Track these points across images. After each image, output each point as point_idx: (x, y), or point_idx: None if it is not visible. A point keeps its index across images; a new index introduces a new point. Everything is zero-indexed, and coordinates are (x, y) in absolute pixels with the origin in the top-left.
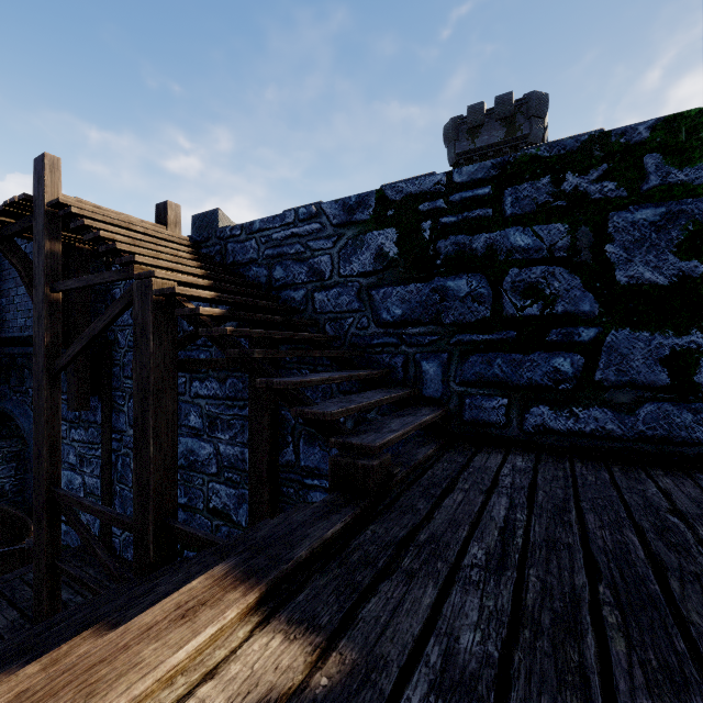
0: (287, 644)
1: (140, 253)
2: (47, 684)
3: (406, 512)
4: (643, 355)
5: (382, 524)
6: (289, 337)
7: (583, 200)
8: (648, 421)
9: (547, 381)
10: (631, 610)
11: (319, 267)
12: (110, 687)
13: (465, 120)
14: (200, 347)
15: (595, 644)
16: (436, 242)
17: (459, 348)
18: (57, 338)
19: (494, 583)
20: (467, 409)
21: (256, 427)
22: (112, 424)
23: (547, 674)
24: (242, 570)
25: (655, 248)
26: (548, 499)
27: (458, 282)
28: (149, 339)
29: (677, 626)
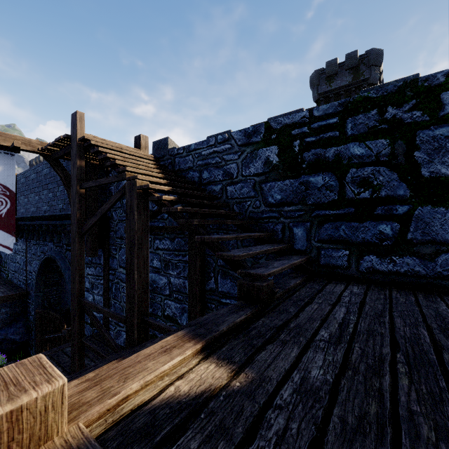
0: (218, 368)
1: (128, 165)
2: (106, 373)
3: (283, 313)
4: (440, 222)
5: (268, 318)
6: (212, 213)
7: (399, 124)
8: (444, 265)
9: (375, 240)
10: (415, 366)
11: (229, 171)
12: (135, 376)
13: (324, 71)
14: (159, 220)
15: (390, 380)
16: (302, 153)
17: (317, 219)
18: (83, 215)
19: (333, 349)
20: (322, 257)
21: (192, 267)
22: (109, 265)
23: (359, 391)
24: (192, 334)
25: (448, 153)
26: (372, 309)
27: (316, 178)
28: (134, 214)
29: (442, 375)
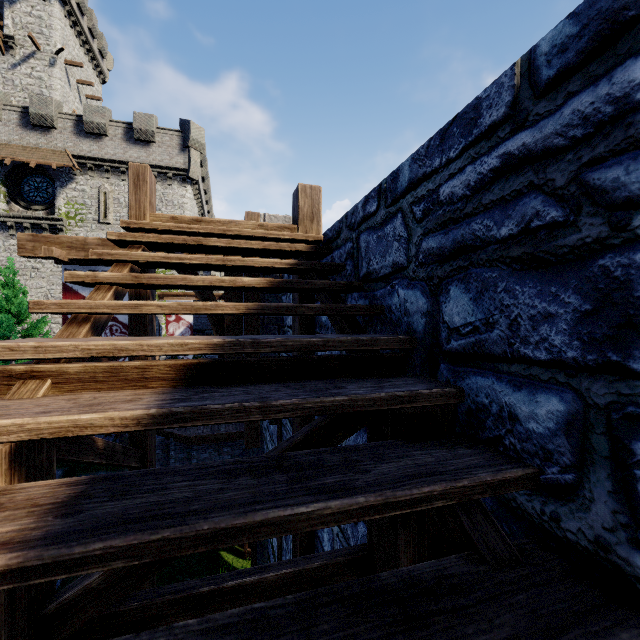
0: None
1: (91, 311)
2: None
3: None
4: None
5: None
6: None
7: None
8: None
9: None
10: None
11: None
12: None
13: None
14: None
15: None
16: None
17: None
18: None
19: None
20: None
21: None
22: None
23: None
24: None
25: None
26: None
27: None
28: None
29: None
